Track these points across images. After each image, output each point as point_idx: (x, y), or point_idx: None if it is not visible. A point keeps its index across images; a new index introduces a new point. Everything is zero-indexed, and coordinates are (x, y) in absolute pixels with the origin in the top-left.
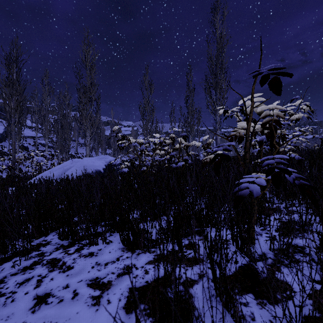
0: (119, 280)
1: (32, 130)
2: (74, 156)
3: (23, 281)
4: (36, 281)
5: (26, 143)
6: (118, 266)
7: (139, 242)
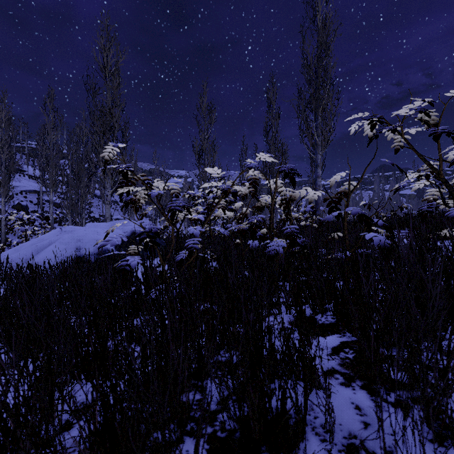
0: None
1: (36, 182)
2: (98, 220)
3: None
4: None
5: (26, 201)
6: None
7: None
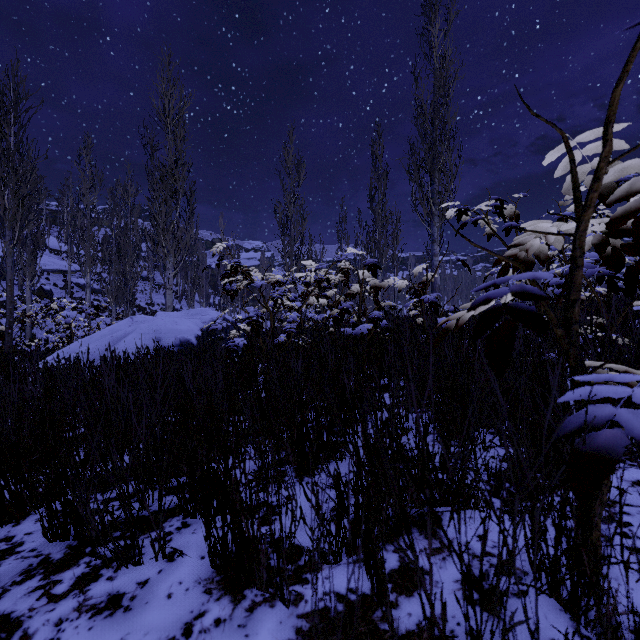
0: None
1: (60, 259)
2: (146, 310)
3: None
4: None
5: (48, 284)
6: None
7: (254, 567)
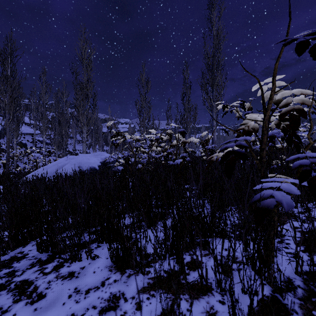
0: None
1: (30, 127)
2: (72, 153)
3: None
4: None
5: (24, 140)
6: (102, 296)
7: (130, 260)
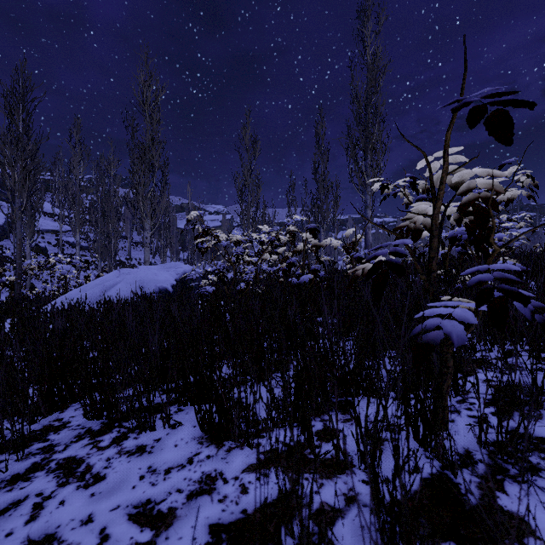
0: (190, 506)
1: (53, 220)
2: (125, 264)
3: (6, 507)
4: (30, 508)
5: (43, 242)
6: (191, 476)
7: (230, 427)
